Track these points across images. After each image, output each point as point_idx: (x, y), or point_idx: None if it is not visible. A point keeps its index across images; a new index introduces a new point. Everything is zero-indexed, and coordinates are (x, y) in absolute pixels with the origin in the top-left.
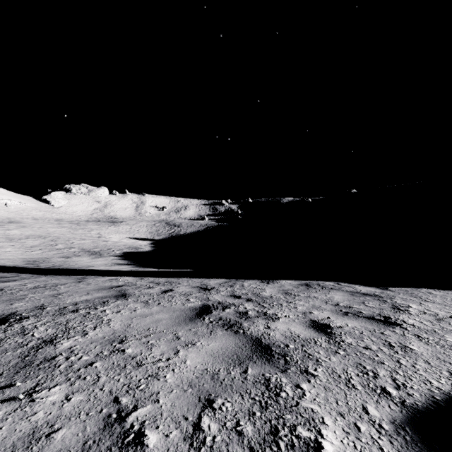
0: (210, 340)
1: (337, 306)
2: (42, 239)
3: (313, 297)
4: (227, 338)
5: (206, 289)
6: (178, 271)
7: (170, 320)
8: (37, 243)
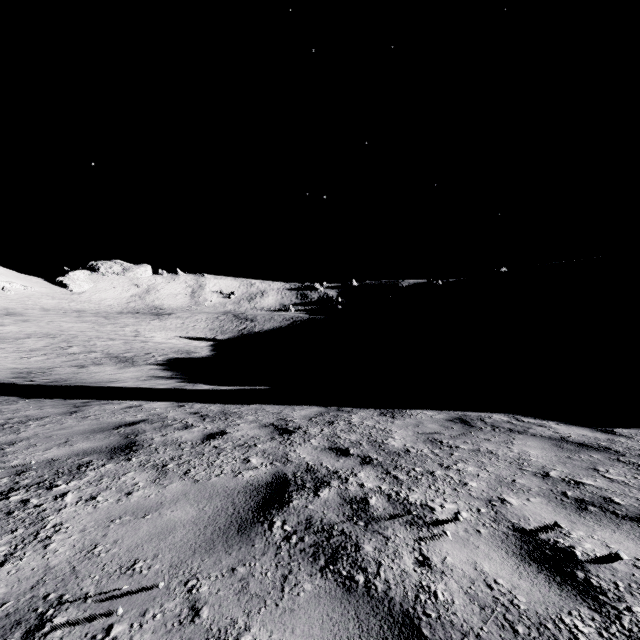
0: (278, 622)
1: (549, 479)
2: (50, 338)
3: (487, 453)
4: (326, 615)
5: (285, 430)
6: (245, 390)
7: (193, 531)
8: (41, 345)
